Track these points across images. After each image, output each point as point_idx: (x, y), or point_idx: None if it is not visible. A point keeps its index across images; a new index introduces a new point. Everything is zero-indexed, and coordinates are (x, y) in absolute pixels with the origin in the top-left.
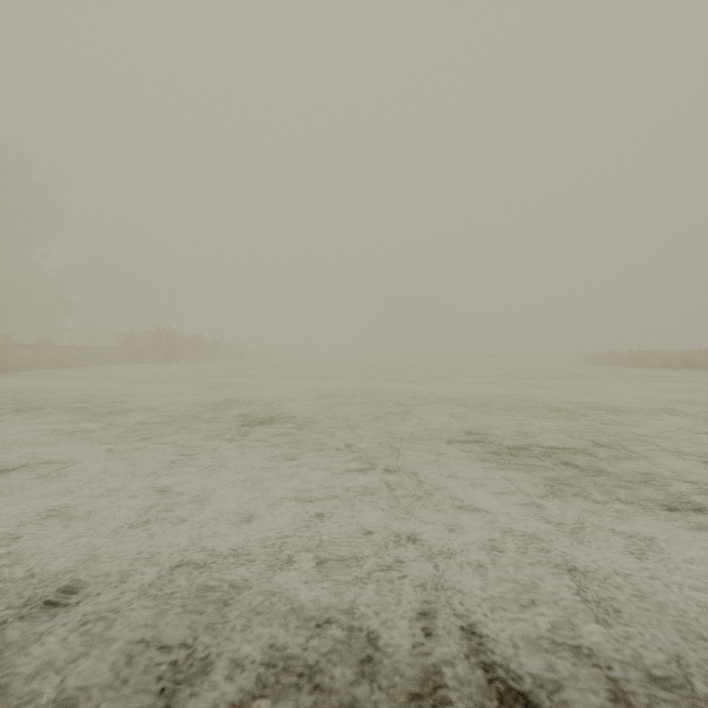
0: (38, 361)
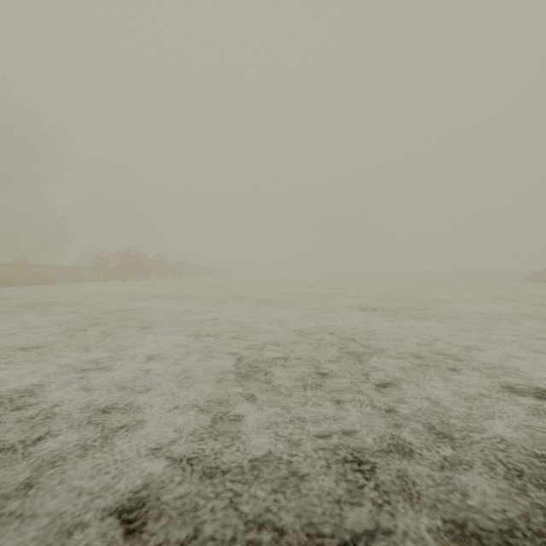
0: (7, 278)
